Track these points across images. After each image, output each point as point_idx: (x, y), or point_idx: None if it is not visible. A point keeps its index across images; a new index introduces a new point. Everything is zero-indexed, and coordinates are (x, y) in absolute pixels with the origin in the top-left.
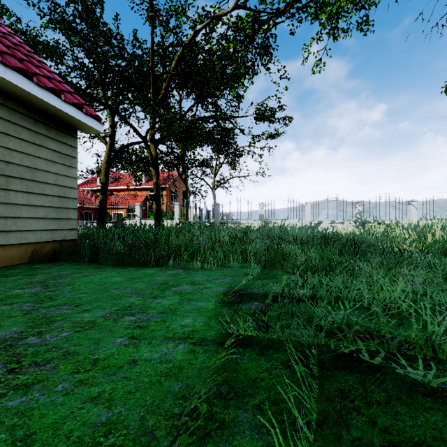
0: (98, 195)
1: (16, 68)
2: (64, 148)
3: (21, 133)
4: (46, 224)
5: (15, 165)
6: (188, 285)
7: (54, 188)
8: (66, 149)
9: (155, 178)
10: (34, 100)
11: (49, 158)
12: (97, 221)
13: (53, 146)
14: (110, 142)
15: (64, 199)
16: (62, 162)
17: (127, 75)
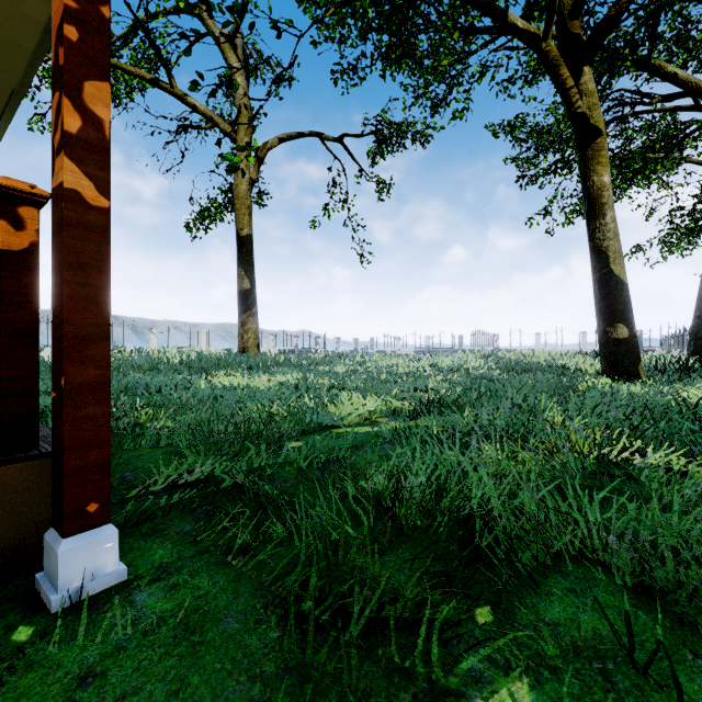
0: None
1: None
2: None
3: None
4: None
5: None
6: None
7: None
8: None
9: None
10: None
11: None
12: None
13: None
14: None
15: None
16: None
17: None
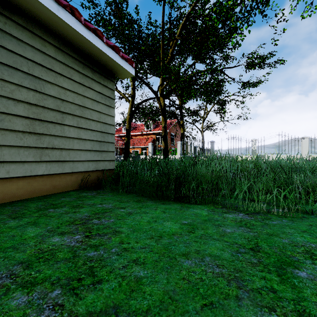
0: (123, 139)
1: (67, 7)
2: (105, 90)
3: (73, 74)
4: (92, 155)
5: (68, 103)
6: (314, 262)
7: (98, 125)
8: (106, 91)
9: (163, 123)
10: (82, 42)
11: (94, 98)
12: (123, 156)
13: (97, 88)
14: (132, 100)
15: (105, 134)
16: (104, 102)
17: (143, 49)
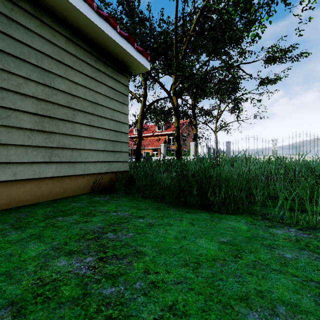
0: (134, 141)
1: None
2: (118, 86)
3: (84, 68)
4: (104, 156)
5: (80, 98)
6: None
7: (111, 123)
8: (119, 87)
9: (176, 123)
10: (94, 32)
11: (107, 94)
12: (135, 157)
13: (110, 83)
14: (143, 100)
15: (118, 133)
16: (117, 99)
17: (156, 47)
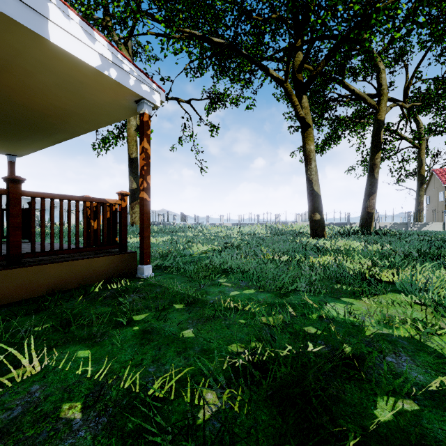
0: None
1: None
2: None
3: None
4: None
5: None
6: None
7: None
8: None
9: None
10: None
11: None
12: None
13: None
14: None
15: None
16: None
17: None
